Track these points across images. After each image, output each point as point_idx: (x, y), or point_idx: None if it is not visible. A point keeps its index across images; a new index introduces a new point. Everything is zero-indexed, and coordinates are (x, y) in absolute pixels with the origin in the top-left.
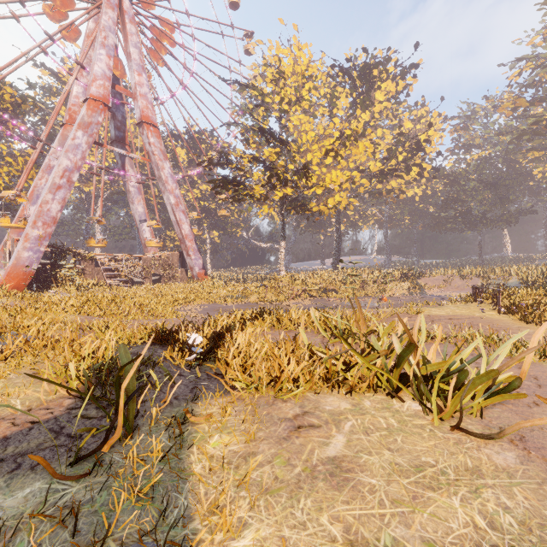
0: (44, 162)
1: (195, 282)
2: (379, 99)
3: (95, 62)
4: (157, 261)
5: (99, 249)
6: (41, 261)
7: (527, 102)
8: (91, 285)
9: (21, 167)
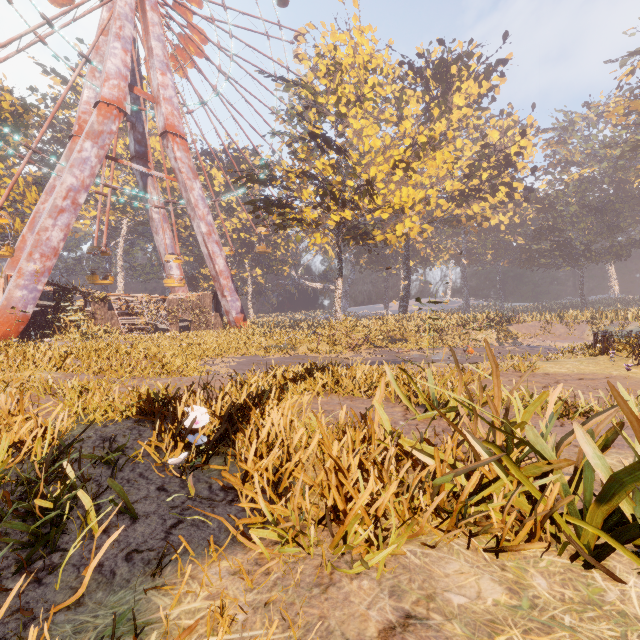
0: (48, 183)
1: (231, 329)
2: (458, 104)
3: (108, 58)
4: (186, 304)
5: (121, 290)
6: (44, 302)
7: None
8: (102, 333)
9: (22, 189)
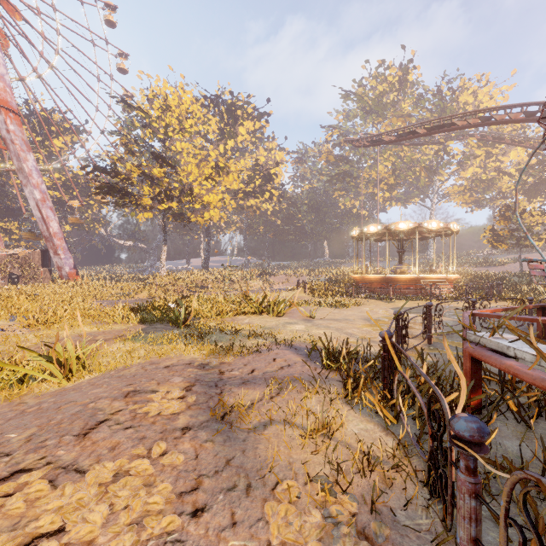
0: None
1: (64, 282)
2: (242, 133)
3: None
4: (14, 260)
5: None
6: None
7: (334, 158)
8: None
9: None
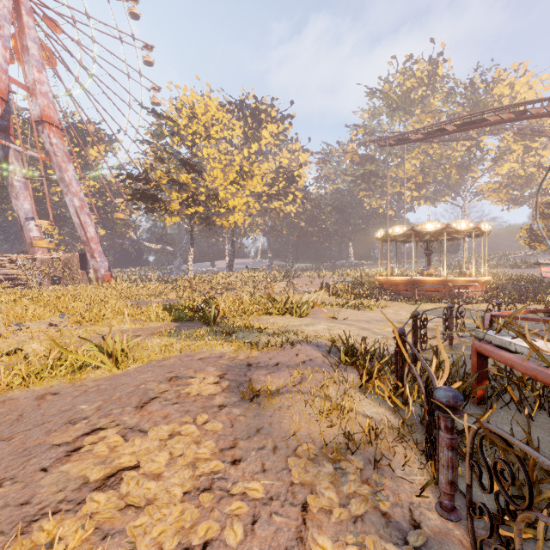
0: None
1: (100, 284)
2: (266, 136)
3: None
4: (56, 263)
5: None
6: None
7: (359, 158)
8: None
9: None
